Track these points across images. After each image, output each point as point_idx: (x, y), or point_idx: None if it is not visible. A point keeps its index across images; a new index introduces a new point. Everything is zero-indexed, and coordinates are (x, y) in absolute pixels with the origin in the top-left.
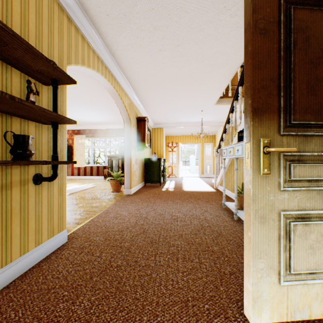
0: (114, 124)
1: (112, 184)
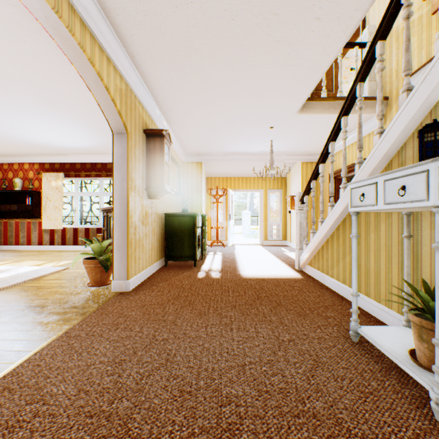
0: None
1: (89, 270)
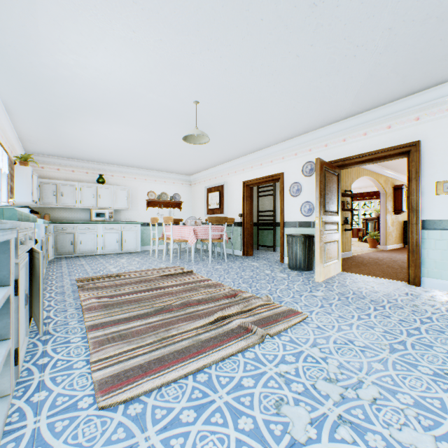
0: (368, 188)
1: (369, 242)
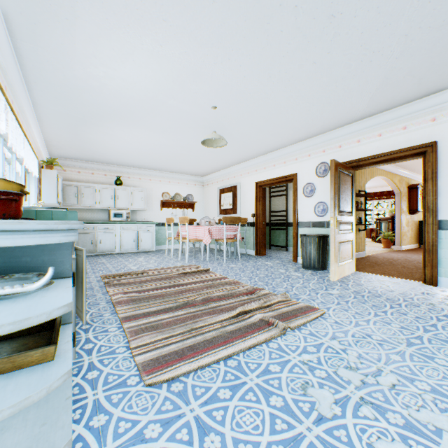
0: (382, 187)
1: (383, 242)
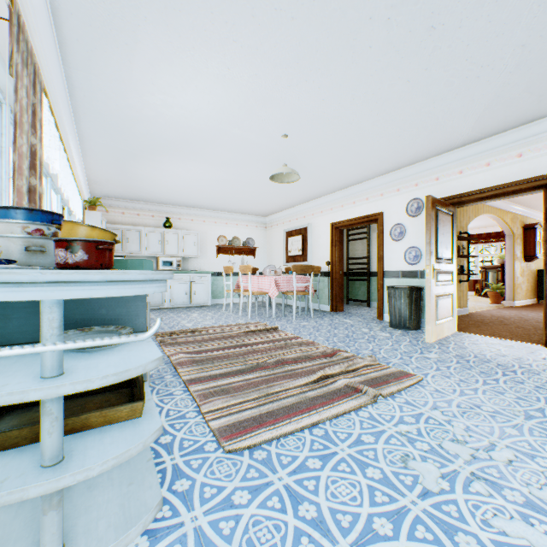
0: (488, 227)
1: (490, 296)
